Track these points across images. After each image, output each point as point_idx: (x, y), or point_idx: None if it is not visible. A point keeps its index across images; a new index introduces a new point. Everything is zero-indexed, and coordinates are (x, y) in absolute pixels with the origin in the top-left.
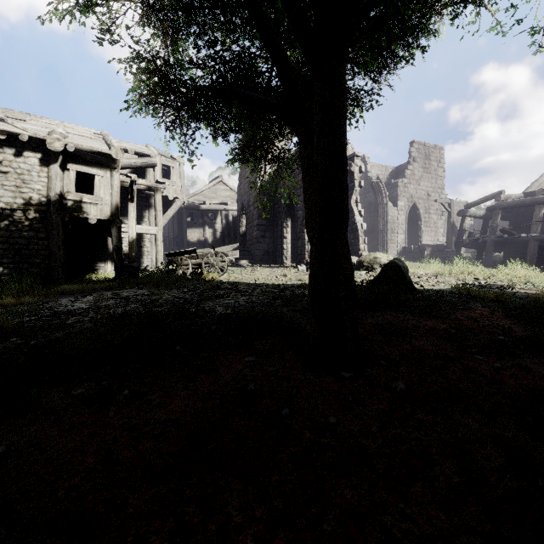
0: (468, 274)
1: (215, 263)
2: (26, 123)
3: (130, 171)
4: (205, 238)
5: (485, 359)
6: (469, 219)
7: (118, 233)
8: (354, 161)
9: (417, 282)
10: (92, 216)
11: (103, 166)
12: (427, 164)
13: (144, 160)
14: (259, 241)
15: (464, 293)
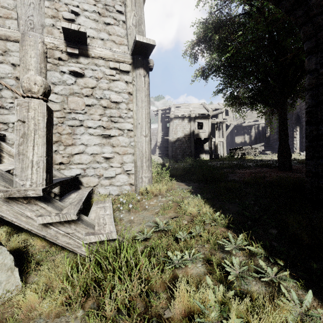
0: None
1: (251, 152)
2: (181, 108)
3: None
4: (244, 141)
5: None
6: None
7: (210, 142)
8: None
9: None
10: (202, 137)
11: (205, 118)
12: None
13: (218, 111)
14: (278, 140)
15: None
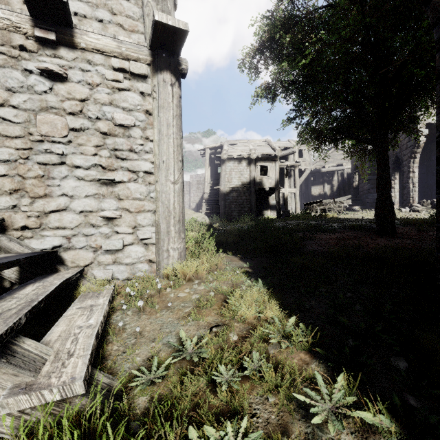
0: None
1: (334, 208)
2: (237, 146)
3: None
4: (324, 192)
5: None
6: None
7: (278, 194)
8: None
9: None
10: (266, 186)
11: (271, 160)
12: None
13: (289, 150)
14: (369, 192)
15: None
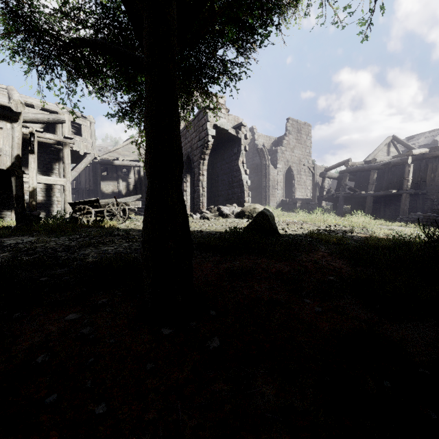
0: (324, 222)
1: (116, 212)
2: None
3: (43, 126)
4: (119, 190)
5: (311, 301)
6: (329, 180)
7: (19, 182)
8: (240, 130)
9: (283, 228)
10: None
11: (2, 117)
12: (299, 136)
13: (52, 116)
14: None
15: (315, 237)
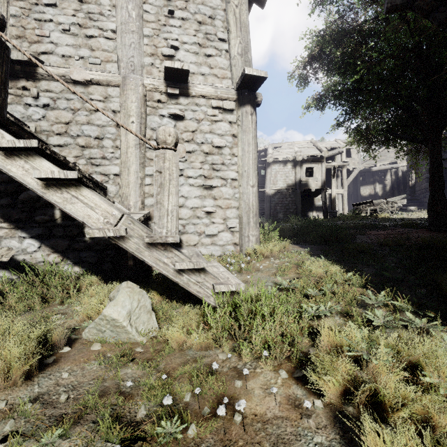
0: None
1: (386, 208)
2: (282, 149)
3: None
4: (375, 192)
5: None
6: None
7: (325, 195)
8: None
9: None
10: (312, 188)
11: (317, 161)
12: None
13: (336, 151)
14: (428, 191)
15: None
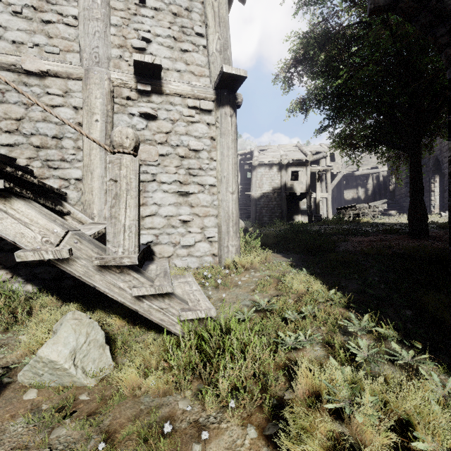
0: None
1: (368, 213)
2: (268, 152)
3: None
4: (358, 196)
5: None
6: None
7: (309, 199)
8: None
9: None
10: (298, 191)
11: (302, 165)
12: None
13: (320, 155)
14: (407, 196)
15: None
